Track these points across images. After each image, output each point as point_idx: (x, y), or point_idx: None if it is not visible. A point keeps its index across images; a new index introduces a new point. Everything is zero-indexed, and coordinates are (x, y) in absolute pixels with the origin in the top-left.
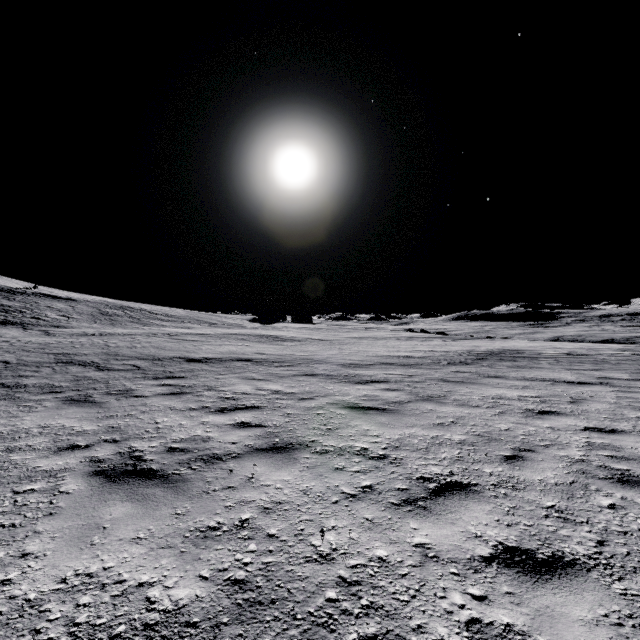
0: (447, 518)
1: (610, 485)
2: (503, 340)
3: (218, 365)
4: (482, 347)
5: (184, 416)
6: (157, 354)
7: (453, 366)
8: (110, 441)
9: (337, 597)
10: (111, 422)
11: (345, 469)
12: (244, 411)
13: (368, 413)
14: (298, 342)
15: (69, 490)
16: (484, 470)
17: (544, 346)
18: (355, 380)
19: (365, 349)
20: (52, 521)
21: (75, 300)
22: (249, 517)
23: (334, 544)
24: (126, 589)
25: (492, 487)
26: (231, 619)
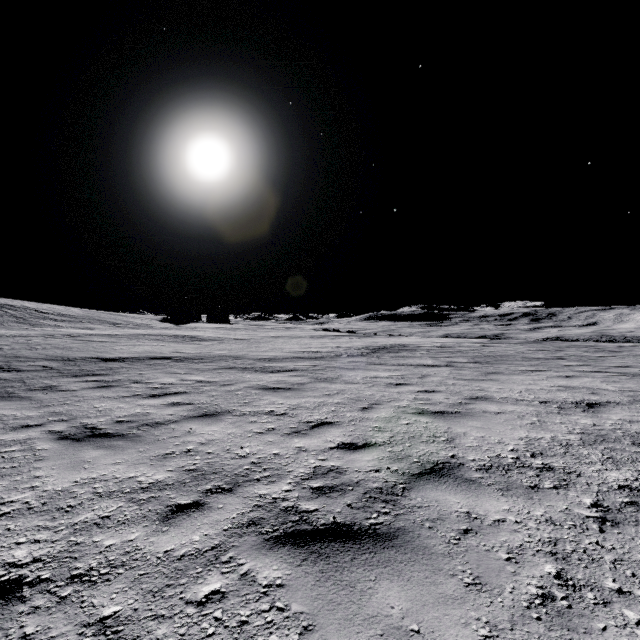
0: (317, 436)
1: (413, 415)
2: (398, 337)
3: (137, 363)
4: (379, 343)
5: (120, 401)
6: (65, 355)
7: (350, 358)
8: (60, 420)
9: (250, 468)
10: (51, 409)
11: (257, 422)
12: (174, 395)
13: (277, 391)
14: (216, 341)
15: (45, 448)
16: (346, 415)
17: (426, 341)
18: (269, 370)
19: (280, 346)
20: (45, 462)
21: None
22: (193, 447)
23: (249, 452)
24: (122, 480)
25: (348, 422)
26: (192, 480)
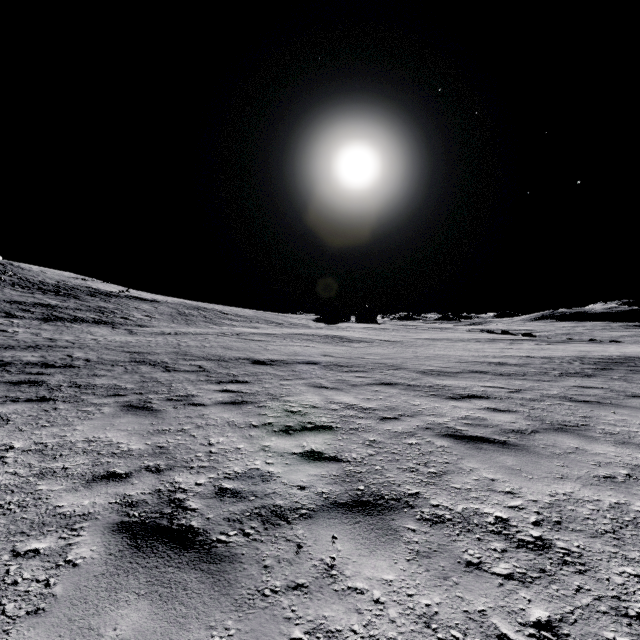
0: None
1: None
2: (617, 344)
3: (283, 368)
4: (594, 353)
5: (242, 436)
6: (223, 354)
7: (570, 378)
8: (152, 470)
9: None
10: (161, 439)
11: (484, 567)
12: (313, 433)
13: (482, 448)
14: (365, 343)
15: (78, 558)
16: None
17: None
18: (445, 393)
19: (443, 353)
20: (31, 630)
21: (158, 302)
22: None
23: None
24: None
25: None
26: None
